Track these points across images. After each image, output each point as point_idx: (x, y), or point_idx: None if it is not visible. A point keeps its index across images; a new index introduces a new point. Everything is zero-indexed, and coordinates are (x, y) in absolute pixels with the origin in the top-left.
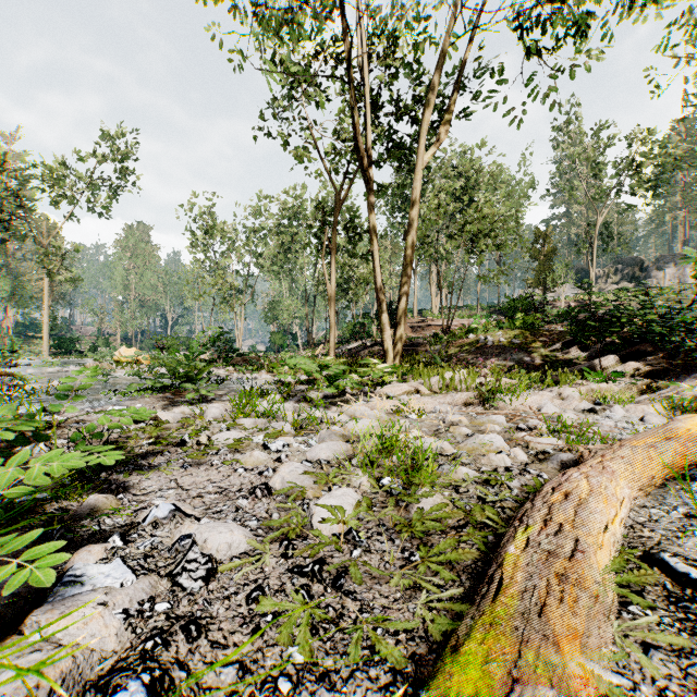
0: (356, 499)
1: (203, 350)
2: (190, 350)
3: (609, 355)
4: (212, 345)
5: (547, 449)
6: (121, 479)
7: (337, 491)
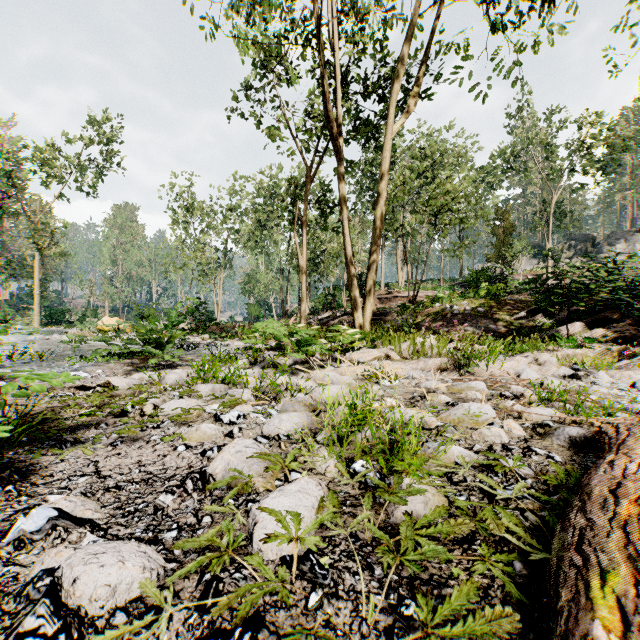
0: (319, 496)
1: (181, 319)
2: (169, 319)
3: (575, 322)
4: (191, 315)
5: (546, 421)
6: (29, 461)
7: (292, 486)
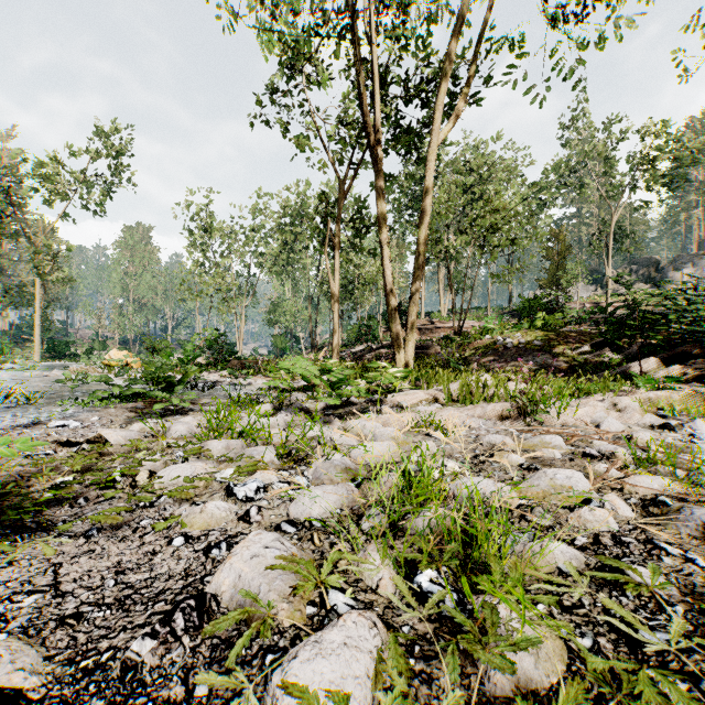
0: (374, 650)
1: (198, 353)
2: (184, 353)
3: (649, 358)
4: (209, 348)
5: (661, 497)
6: None
7: (333, 633)
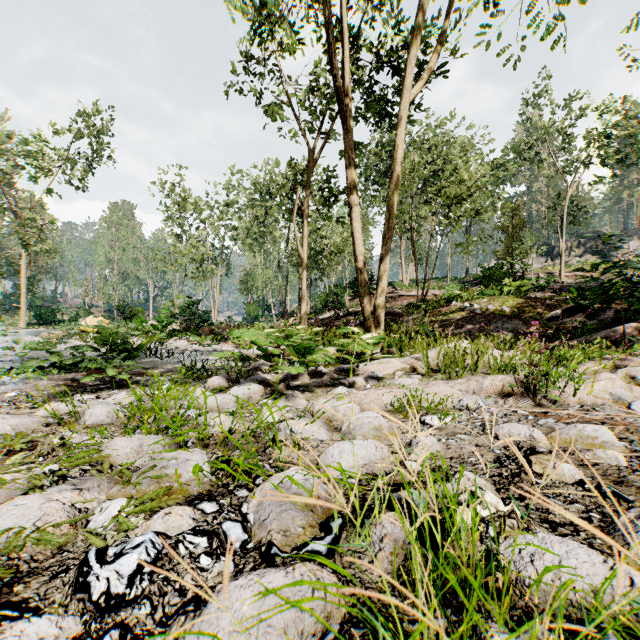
0: None
1: (171, 319)
2: (158, 319)
3: (629, 323)
4: (181, 315)
5: None
6: None
7: None
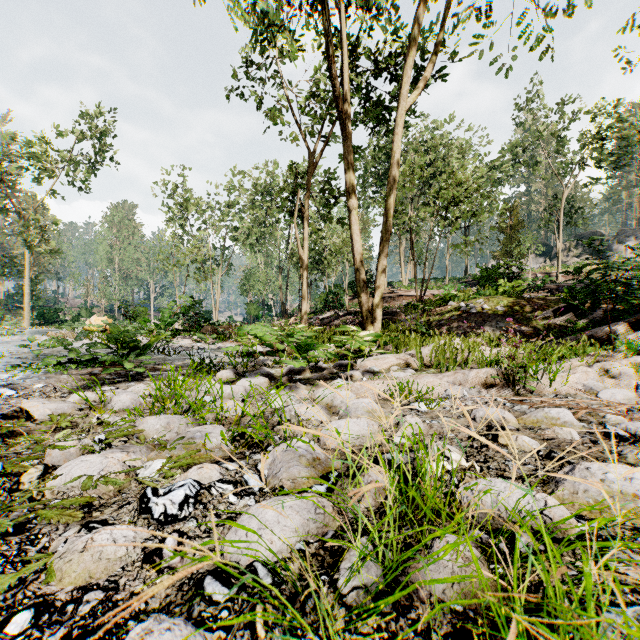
0: None
1: (174, 319)
2: (161, 319)
3: (616, 322)
4: (184, 314)
5: None
6: None
7: None
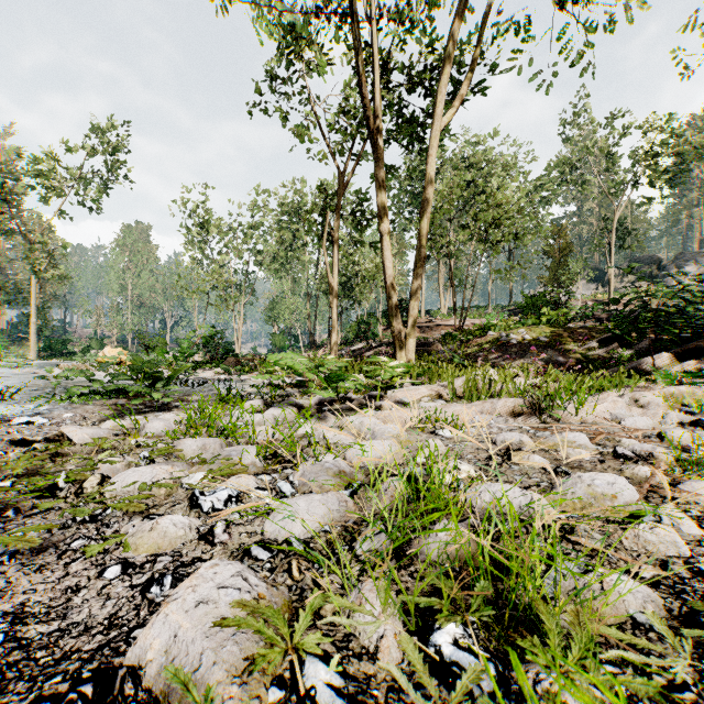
0: None
1: (194, 350)
2: (180, 350)
3: (661, 353)
4: (205, 345)
5: None
6: None
7: None
